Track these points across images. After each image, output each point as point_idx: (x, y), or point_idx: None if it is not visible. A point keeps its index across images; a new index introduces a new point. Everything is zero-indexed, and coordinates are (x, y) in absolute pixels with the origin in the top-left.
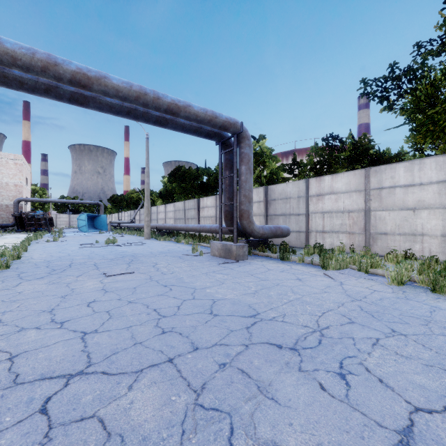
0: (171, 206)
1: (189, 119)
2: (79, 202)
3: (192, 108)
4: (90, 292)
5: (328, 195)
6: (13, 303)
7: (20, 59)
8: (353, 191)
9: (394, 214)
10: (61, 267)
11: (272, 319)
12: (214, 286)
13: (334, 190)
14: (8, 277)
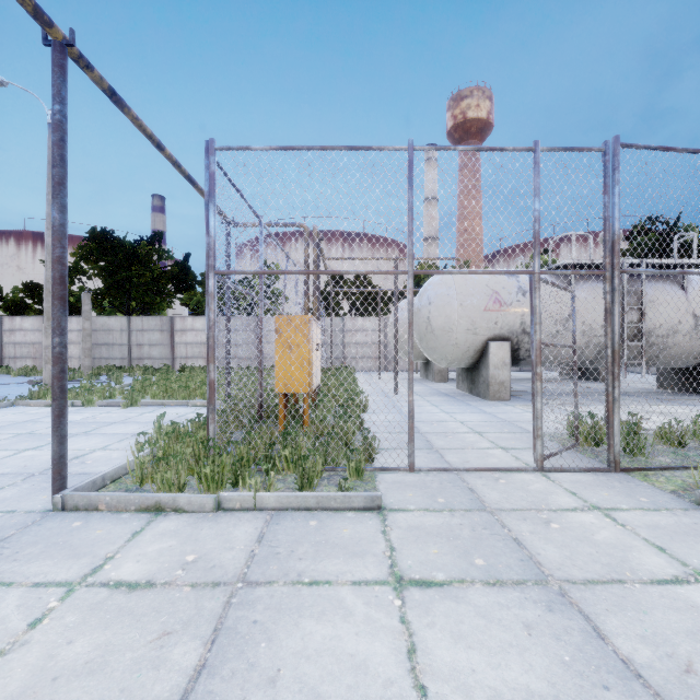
0: None
1: None
2: None
3: None
4: None
5: (19, 331)
6: None
7: None
8: (37, 330)
9: None
10: None
11: None
12: None
13: (24, 328)
14: None
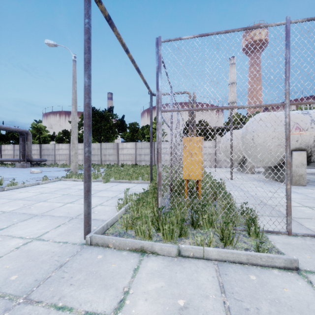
0: None
1: (10, 130)
2: None
3: (11, 128)
4: None
5: (61, 149)
6: None
7: None
8: (67, 149)
9: None
10: None
11: None
12: (21, 169)
13: (62, 148)
14: None
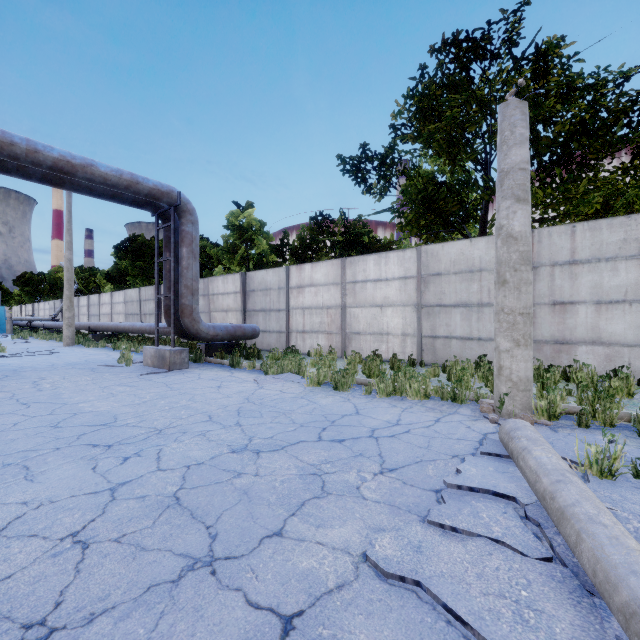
0: (121, 295)
1: (95, 182)
2: None
3: (97, 168)
4: None
5: (308, 287)
6: None
7: None
8: (331, 284)
9: (366, 312)
10: None
11: (123, 425)
12: (96, 400)
13: (314, 282)
14: None
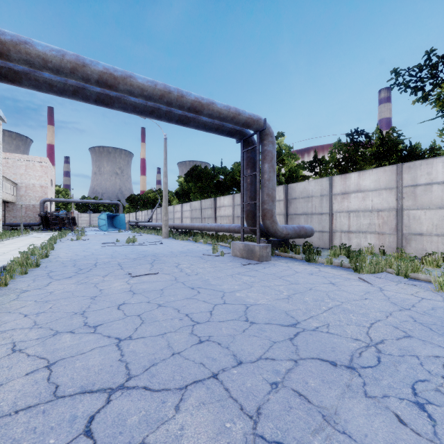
0: (188, 206)
1: (212, 117)
2: (99, 202)
3: (215, 105)
4: (119, 293)
5: (354, 193)
6: (46, 304)
7: (51, 61)
8: (383, 188)
9: (431, 214)
10: (87, 266)
11: (316, 329)
12: (243, 290)
13: (361, 188)
14: (38, 276)
